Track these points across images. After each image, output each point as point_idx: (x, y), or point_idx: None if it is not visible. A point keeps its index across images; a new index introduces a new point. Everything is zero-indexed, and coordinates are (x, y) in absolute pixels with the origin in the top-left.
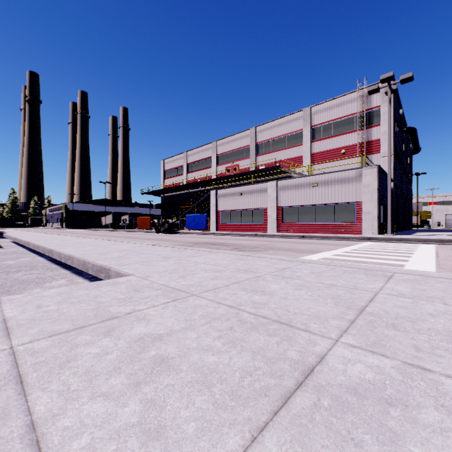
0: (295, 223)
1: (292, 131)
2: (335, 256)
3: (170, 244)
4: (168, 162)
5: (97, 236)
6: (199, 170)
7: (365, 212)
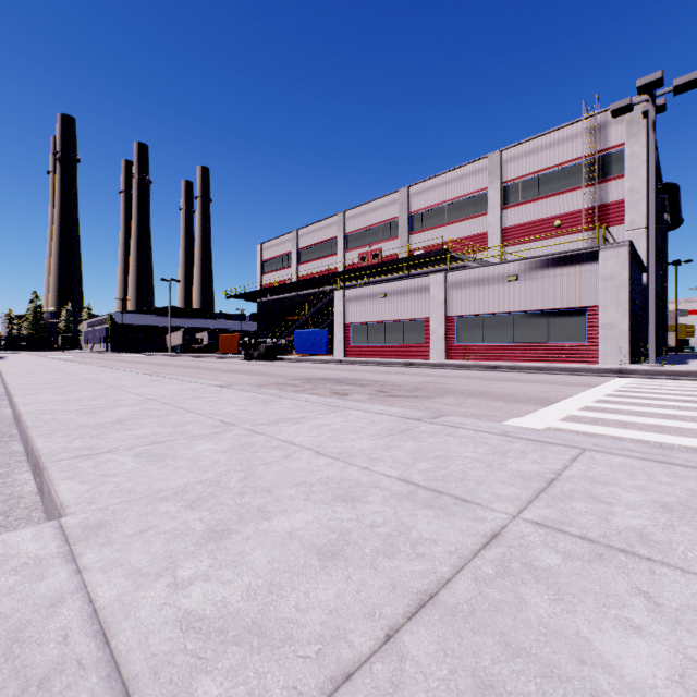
0: (478, 344)
1: (470, 192)
2: (591, 413)
3: (261, 382)
4: (268, 248)
5: (147, 365)
6: (317, 259)
7: (605, 324)
